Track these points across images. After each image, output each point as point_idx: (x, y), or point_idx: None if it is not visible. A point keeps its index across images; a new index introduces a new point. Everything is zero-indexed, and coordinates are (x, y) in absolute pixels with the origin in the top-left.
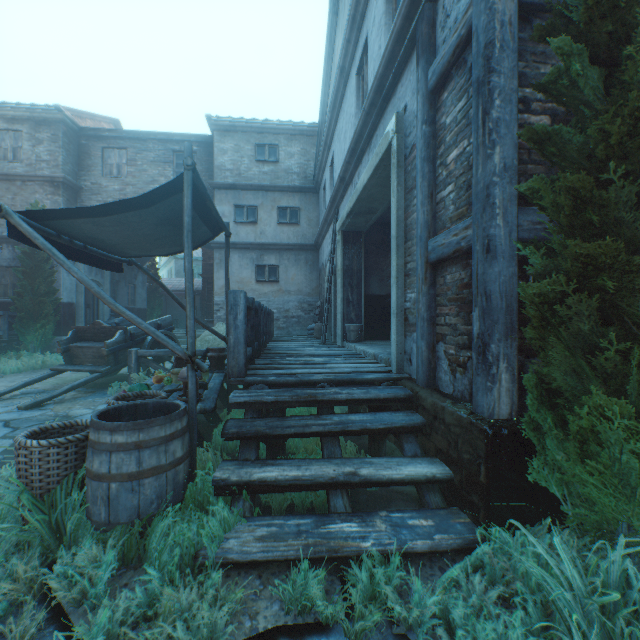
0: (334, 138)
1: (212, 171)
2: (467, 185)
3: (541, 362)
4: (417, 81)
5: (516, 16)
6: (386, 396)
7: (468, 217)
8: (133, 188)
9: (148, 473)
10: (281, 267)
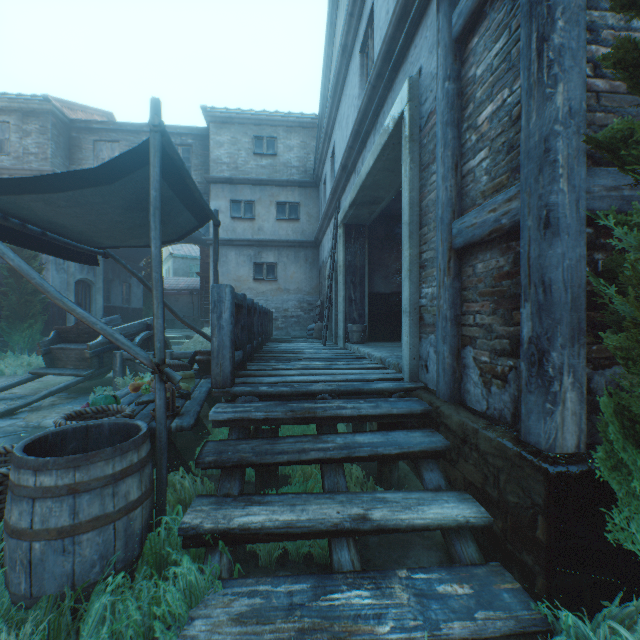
0: (335, 126)
1: (208, 165)
2: (508, 146)
3: (635, 379)
4: (437, 31)
5: None
6: (400, 411)
7: (510, 187)
8: None
9: (87, 526)
10: (280, 265)
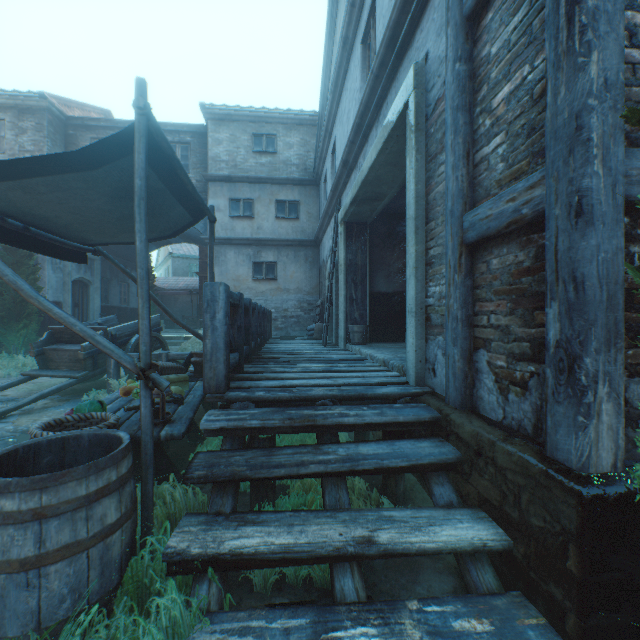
0: (336, 122)
1: (207, 163)
2: (529, 128)
3: None
4: (446, 10)
5: None
6: (406, 419)
7: (531, 173)
8: None
9: (55, 556)
10: (279, 264)
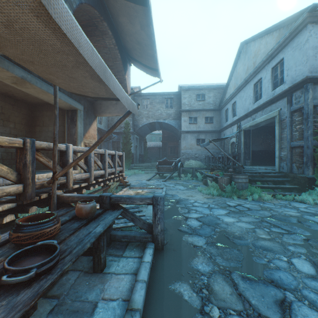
0: (236, 97)
1: (178, 104)
2: (301, 134)
3: (317, 165)
4: (287, 108)
5: (312, 108)
6: (279, 175)
7: (302, 140)
8: (151, 112)
9: (246, 182)
10: (206, 139)
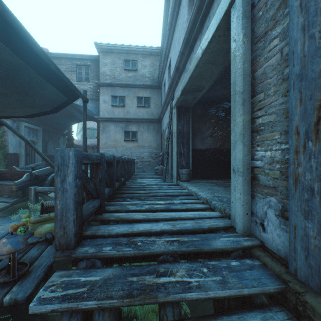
0: (171, 49)
1: (99, 76)
2: None
3: None
4: None
5: None
6: (251, 291)
7: None
8: None
9: None
10: (139, 132)
